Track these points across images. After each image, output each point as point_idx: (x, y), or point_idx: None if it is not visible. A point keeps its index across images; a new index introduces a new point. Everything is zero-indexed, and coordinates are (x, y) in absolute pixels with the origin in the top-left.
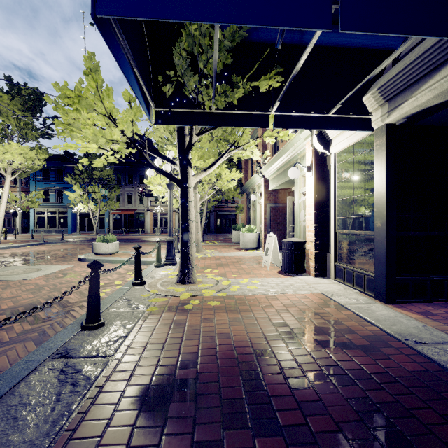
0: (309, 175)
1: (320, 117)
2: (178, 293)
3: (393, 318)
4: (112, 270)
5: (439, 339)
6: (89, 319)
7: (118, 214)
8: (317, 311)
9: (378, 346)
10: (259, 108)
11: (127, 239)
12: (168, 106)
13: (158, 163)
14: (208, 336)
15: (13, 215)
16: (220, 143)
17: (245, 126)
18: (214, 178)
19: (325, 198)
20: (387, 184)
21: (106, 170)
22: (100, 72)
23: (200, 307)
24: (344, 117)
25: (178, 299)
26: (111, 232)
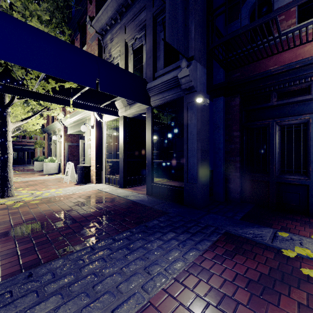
0: (92, 130)
1: (96, 106)
2: (2, 202)
3: (123, 192)
4: None
5: (134, 194)
6: None
7: None
8: (94, 195)
9: (115, 200)
10: (64, 95)
11: None
12: None
13: None
14: (37, 213)
15: None
16: (32, 102)
17: (56, 103)
18: None
19: (101, 143)
20: (123, 140)
21: None
22: None
23: (25, 205)
24: (107, 109)
25: (4, 205)
26: None
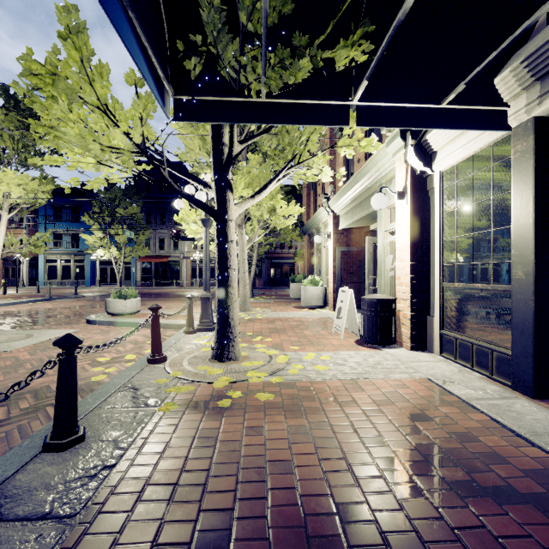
0: (400, 204)
1: (428, 109)
2: (212, 377)
3: None
4: (106, 346)
5: None
6: (56, 432)
7: (147, 262)
8: (428, 413)
9: None
10: (334, 96)
11: (157, 294)
12: (194, 93)
13: (190, 191)
14: (253, 465)
15: (15, 264)
16: (275, 160)
17: (312, 123)
18: (266, 213)
19: (425, 237)
20: (536, 211)
21: (132, 207)
22: (88, 38)
23: (243, 403)
24: (464, 110)
25: (210, 388)
26: (139, 285)
